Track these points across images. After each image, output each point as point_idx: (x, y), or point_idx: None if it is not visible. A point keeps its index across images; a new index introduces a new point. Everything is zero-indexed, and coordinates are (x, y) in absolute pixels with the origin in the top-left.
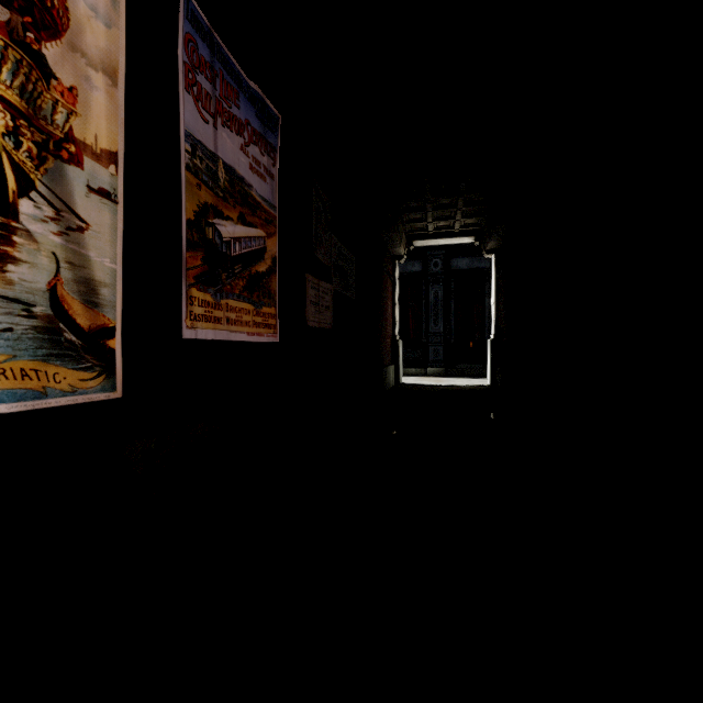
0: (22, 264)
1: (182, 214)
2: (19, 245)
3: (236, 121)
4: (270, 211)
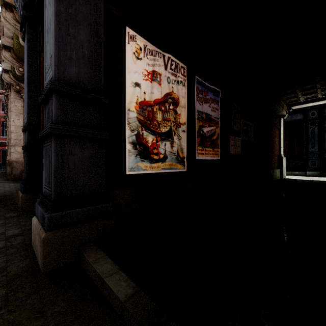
0: (174, 147)
1: (196, 130)
2: (174, 144)
3: (207, 100)
4: (217, 120)
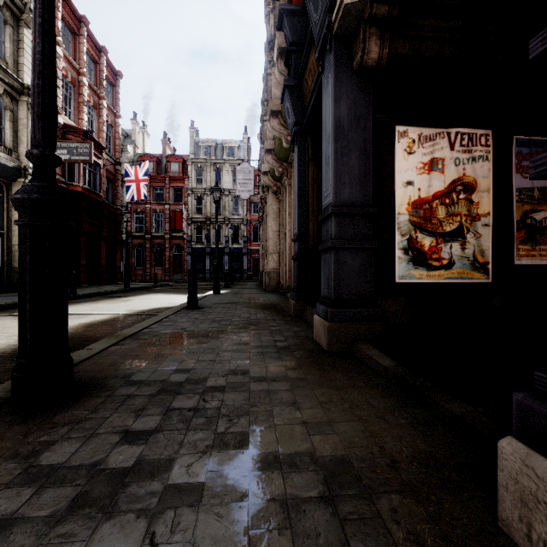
0: (467, 249)
1: (514, 219)
2: (466, 245)
3: None
4: None
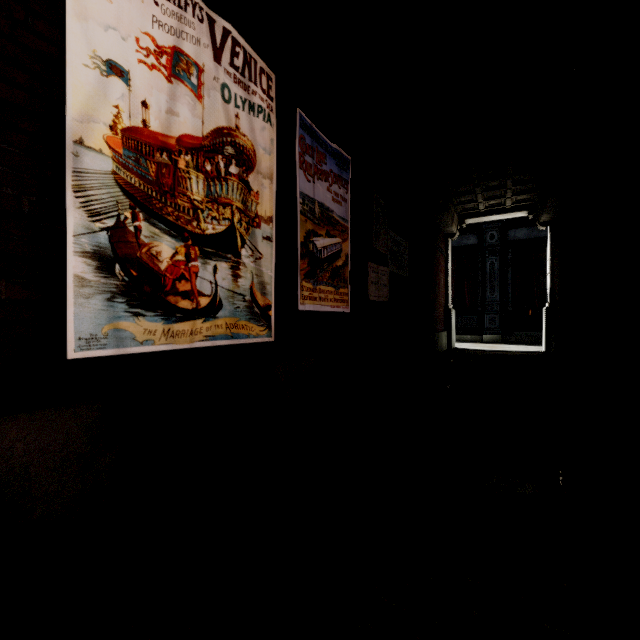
0: (242, 278)
1: (298, 240)
2: (241, 270)
3: (325, 173)
4: (344, 224)
